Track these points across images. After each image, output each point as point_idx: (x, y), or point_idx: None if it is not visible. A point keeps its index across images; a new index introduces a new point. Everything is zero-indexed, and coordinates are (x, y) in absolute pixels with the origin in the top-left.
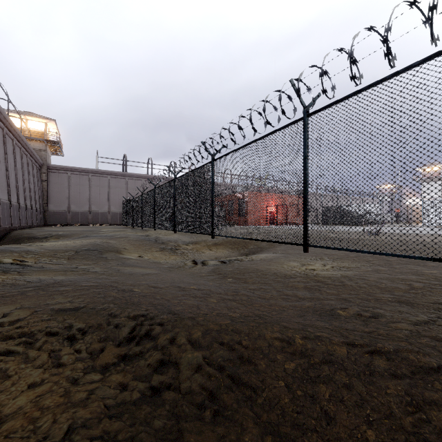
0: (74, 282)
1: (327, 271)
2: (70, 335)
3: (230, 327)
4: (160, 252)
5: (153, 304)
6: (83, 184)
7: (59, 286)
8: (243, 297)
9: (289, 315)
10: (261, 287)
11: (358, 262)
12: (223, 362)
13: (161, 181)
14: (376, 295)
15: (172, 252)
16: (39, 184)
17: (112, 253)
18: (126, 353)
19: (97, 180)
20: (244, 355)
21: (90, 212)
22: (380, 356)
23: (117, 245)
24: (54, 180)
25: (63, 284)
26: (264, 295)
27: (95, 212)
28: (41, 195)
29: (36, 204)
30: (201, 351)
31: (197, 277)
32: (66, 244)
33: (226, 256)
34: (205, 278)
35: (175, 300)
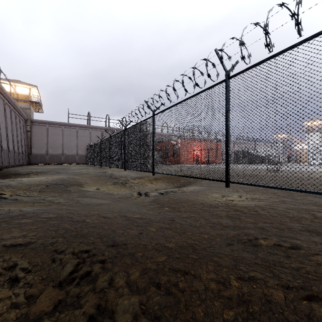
0: (37, 213)
1: (243, 201)
2: (12, 275)
3: (167, 265)
4: (113, 185)
5: (100, 235)
6: (58, 134)
7: (22, 218)
8: (177, 225)
9: (218, 245)
10: (191, 216)
11: (266, 194)
12: (160, 312)
13: (115, 132)
14: (288, 224)
15: (122, 185)
16: (24, 133)
17: (75, 187)
18: (63, 297)
19: (68, 131)
20: (181, 301)
21: (63, 154)
22: (319, 304)
23: (80, 180)
24: (36, 131)
25: (27, 216)
26: (195, 224)
27: (67, 154)
28: (26, 142)
29: (23, 148)
30: (138, 296)
31: (140, 206)
32: (40, 180)
33: (164, 188)
34: (147, 207)
35: (120, 230)
